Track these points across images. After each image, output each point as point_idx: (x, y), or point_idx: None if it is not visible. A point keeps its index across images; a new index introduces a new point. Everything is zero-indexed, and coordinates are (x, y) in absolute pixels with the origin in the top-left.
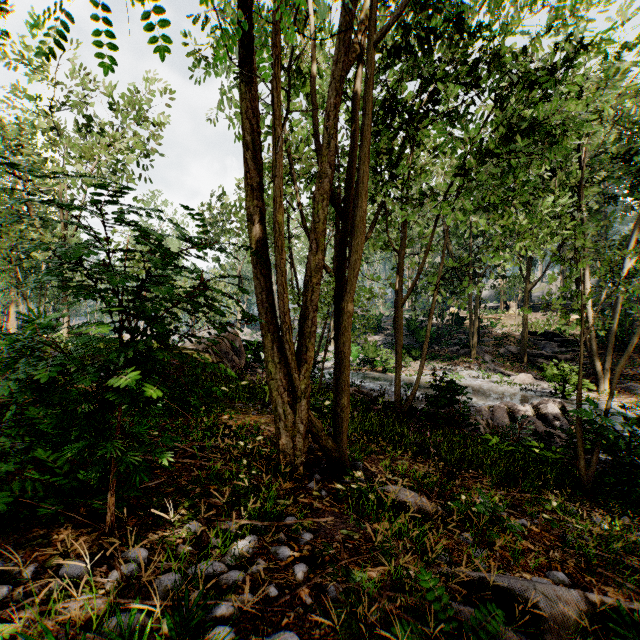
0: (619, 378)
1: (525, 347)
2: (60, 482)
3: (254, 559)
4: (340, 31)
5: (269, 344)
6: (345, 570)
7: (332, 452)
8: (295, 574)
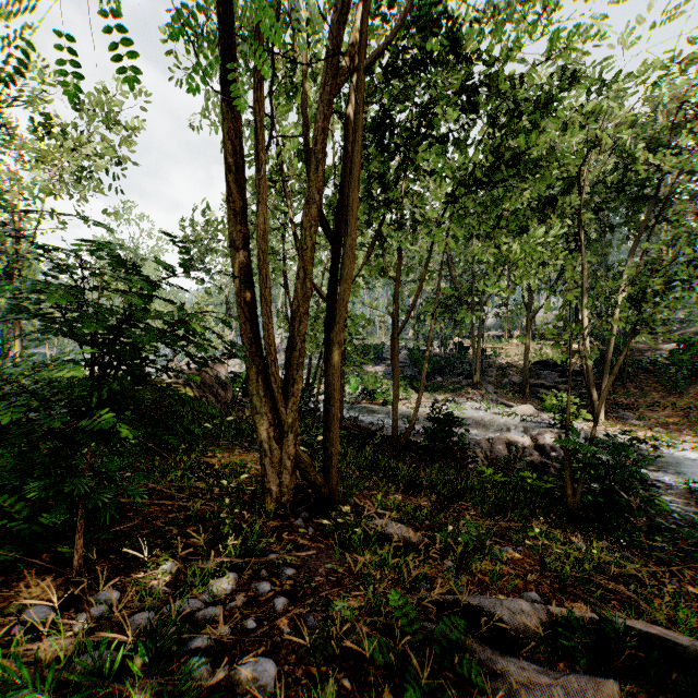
0: (615, 407)
1: (527, 377)
2: (20, 527)
3: (233, 596)
4: (329, 53)
5: (254, 376)
6: (325, 600)
7: (321, 488)
8: (275, 607)
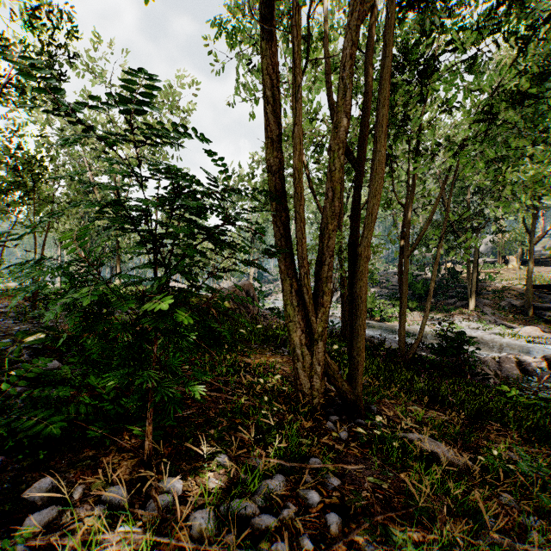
0: None
1: (529, 300)
2: (107, 407)
3: (283, 502)
4: None
5: (288, 288)
6: (383, 527)
7: (347, 394)
8: (328, 525)
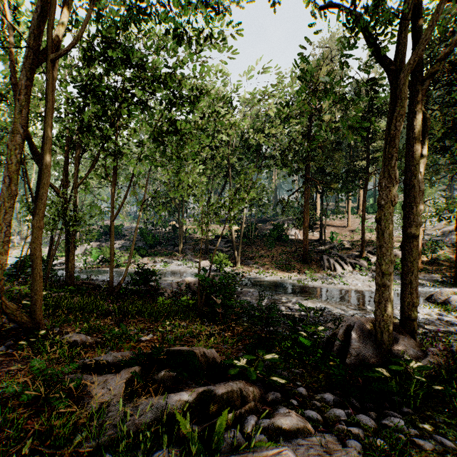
0: (246, 259)
1: (207, 245)
2: None
3: None
4: (31, 37)
5: None
6: None
7: (28, 324)
8: None
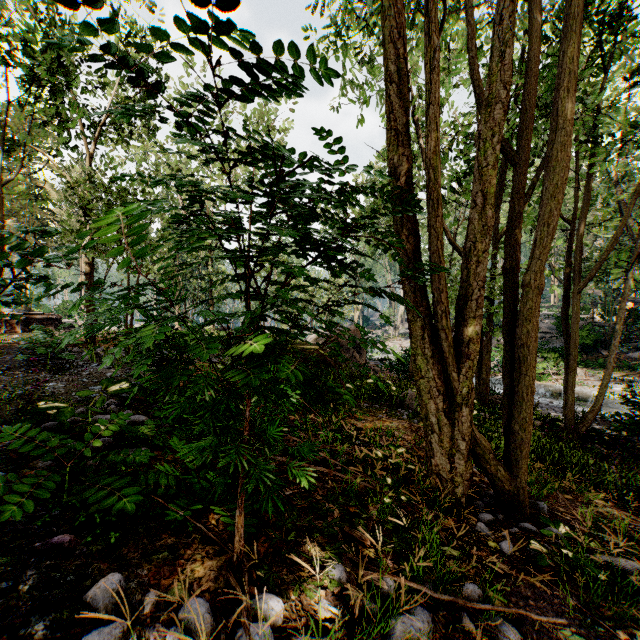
0: None
1: None
2: (190, 480)
3: None
4: None
5: (418, 332)
6: None
7: (504, 484)
8: None
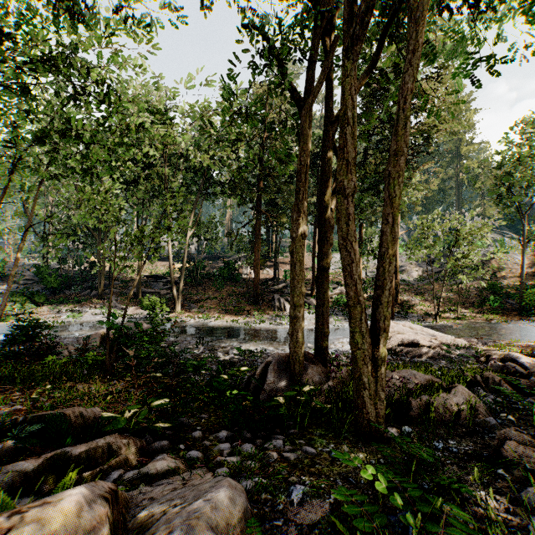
0: (189, 302)
1: (140, 287)
2: None
3: None
4: None
5: None
6: None
7: None
8: None
